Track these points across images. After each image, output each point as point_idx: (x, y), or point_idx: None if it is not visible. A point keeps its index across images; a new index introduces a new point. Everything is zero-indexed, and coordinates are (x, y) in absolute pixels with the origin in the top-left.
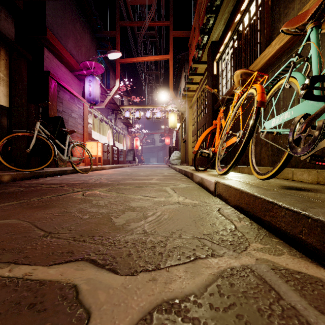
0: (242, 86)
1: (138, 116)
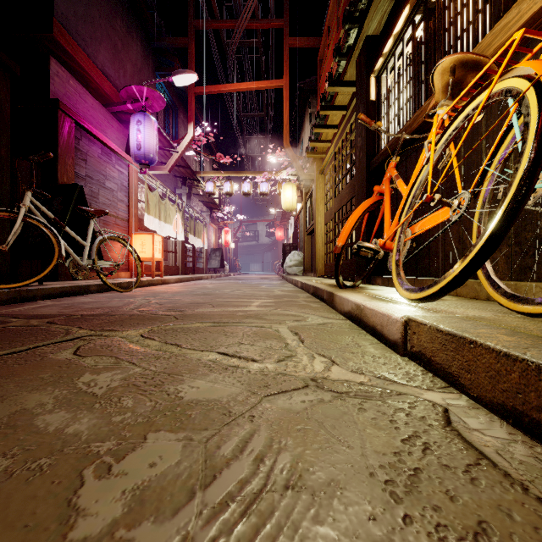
0: (451, 97)
1: (229, 189)
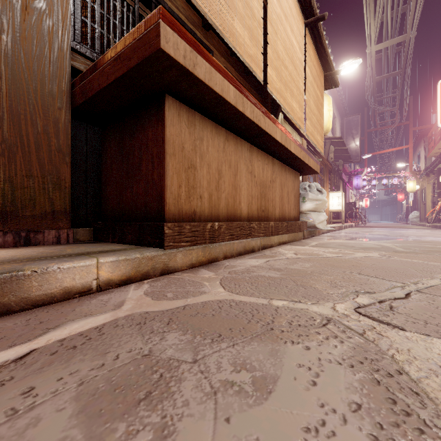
0: None
1: (375, 183)
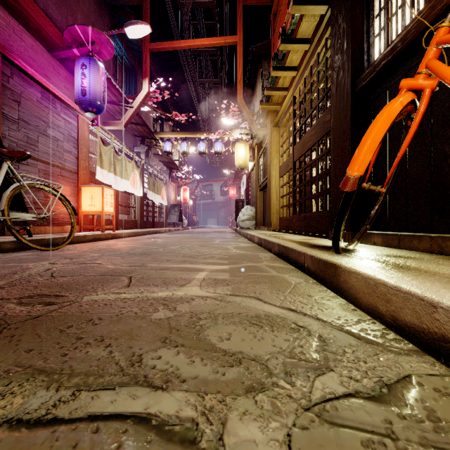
0: None
1: (186, 149)
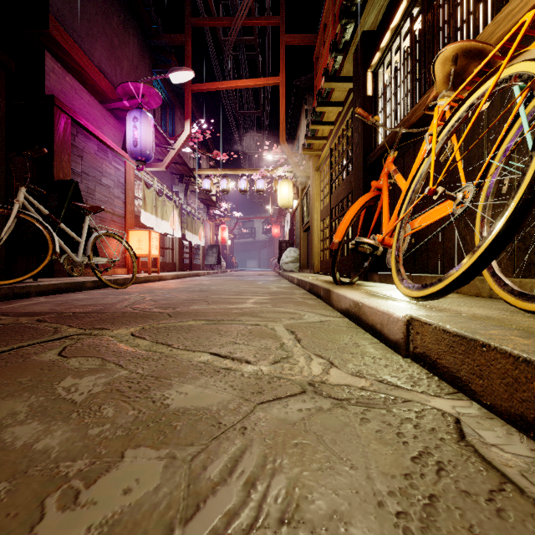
0: (453, 88)
1: (226, 186)
